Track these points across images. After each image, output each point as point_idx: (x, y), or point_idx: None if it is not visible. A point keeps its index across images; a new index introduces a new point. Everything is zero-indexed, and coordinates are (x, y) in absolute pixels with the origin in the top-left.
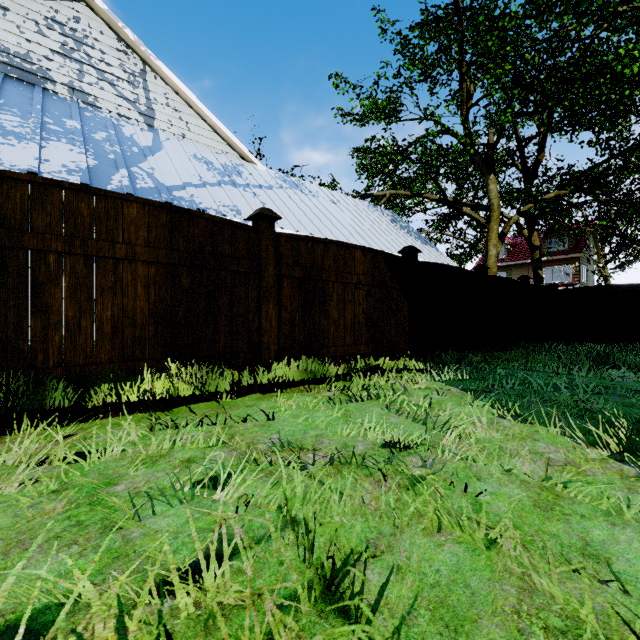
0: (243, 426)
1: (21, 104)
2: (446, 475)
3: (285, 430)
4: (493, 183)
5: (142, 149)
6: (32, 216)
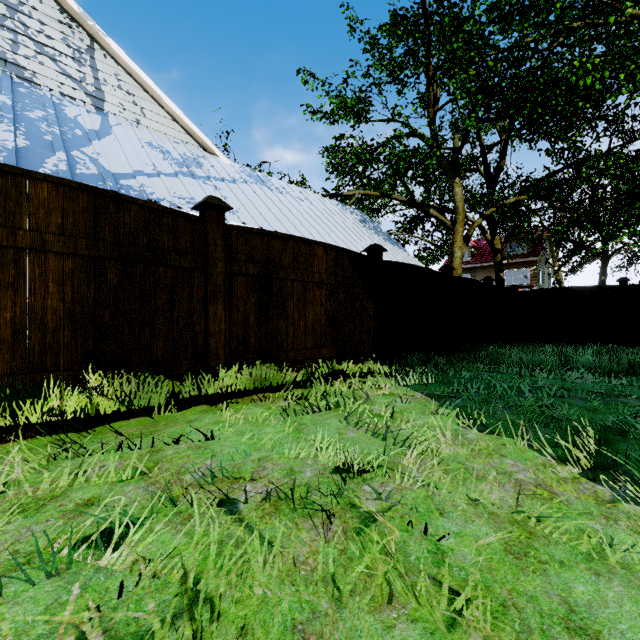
0: (174, 449)
1: None
2: (404, 509)
3: (224, 453)
4: (458, 186)
5: (87, 132)
6: None
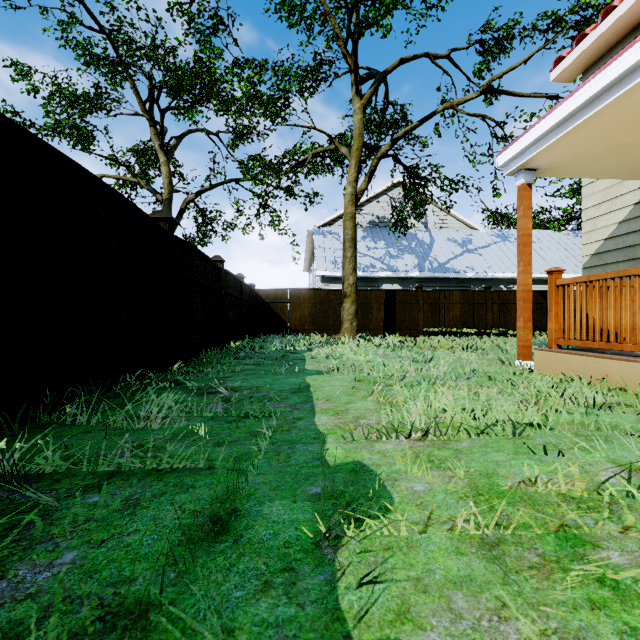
0: None
1: (389, 240)
2: None
3: None
4: None
5: (428, 245)
6: (440, 297)
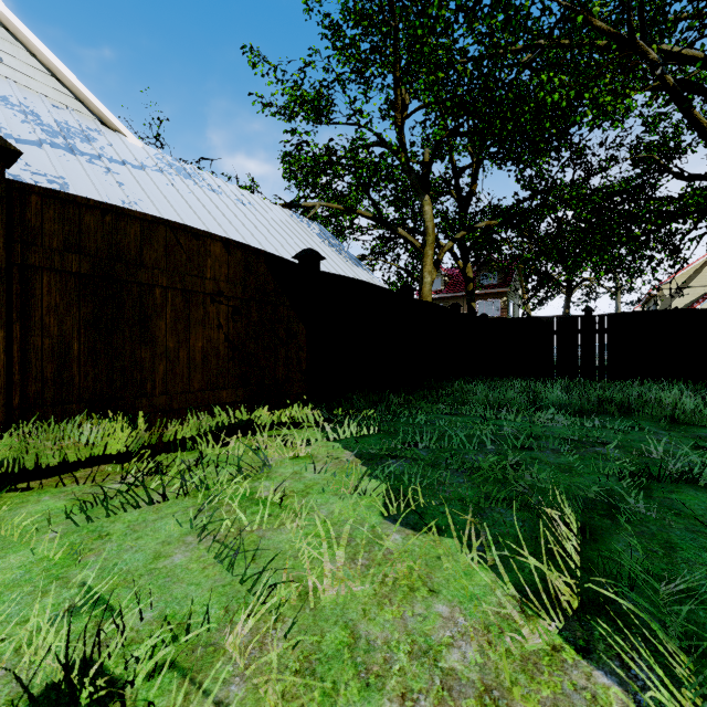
0: None
1: None
2: None
3: None
4: (428, 204)
5: None
6: None
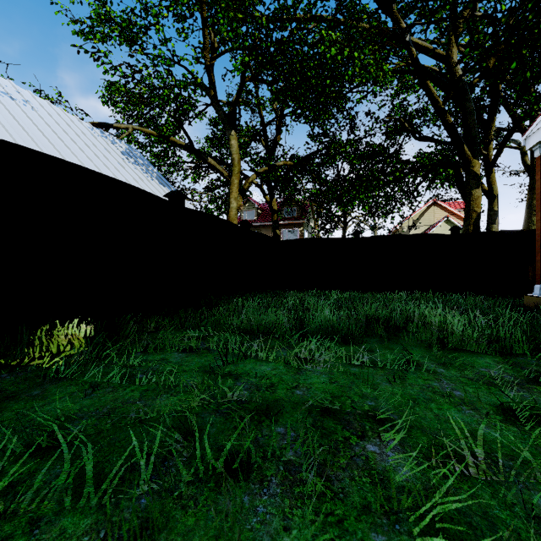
0: None
1: None
2: None
3: None
4: (234, 139)
5: None
6: None
